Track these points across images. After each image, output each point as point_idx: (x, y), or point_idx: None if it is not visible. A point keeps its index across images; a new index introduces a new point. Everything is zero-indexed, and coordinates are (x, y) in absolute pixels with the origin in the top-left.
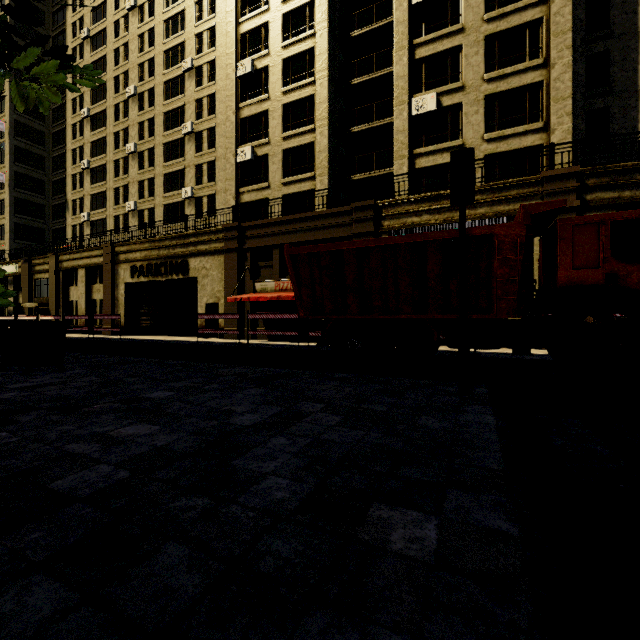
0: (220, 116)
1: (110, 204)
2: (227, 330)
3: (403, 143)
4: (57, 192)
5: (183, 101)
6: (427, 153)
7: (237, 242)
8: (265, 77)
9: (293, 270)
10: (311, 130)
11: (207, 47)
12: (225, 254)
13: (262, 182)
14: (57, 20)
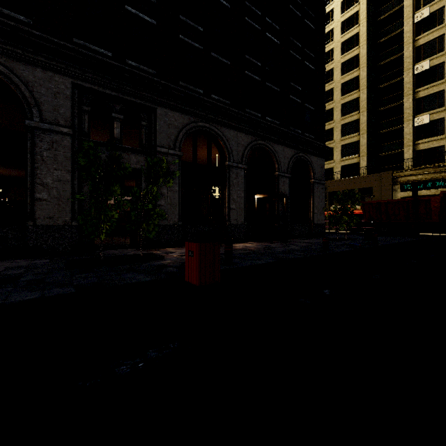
0: None
1: None
2: None
3: (409, 139)
4: None
5: None
6: (423, 143)
7: None
8: (331, 112)
9: (362, 208)
10: (357, 135)
11: None
12: None
13: (330, 160)
14: None
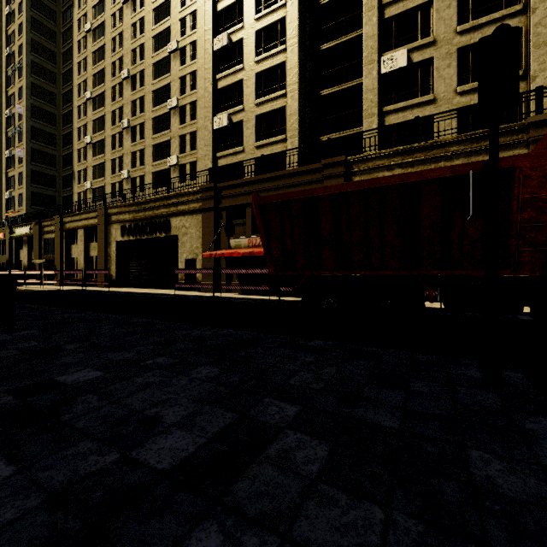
0: (201, 91)
1: (108, 173)
2: (202, 284)
3: (372, 101)
4: (66, 165)
5: (169, 79)
6: (397, 110)
7: (213, 202)
8: (240, 49)
9: (261, 221)
10: (282, 95)
11: (189, 30)
12: (202, 213)
13: (237, 146)
14: (66, 18)
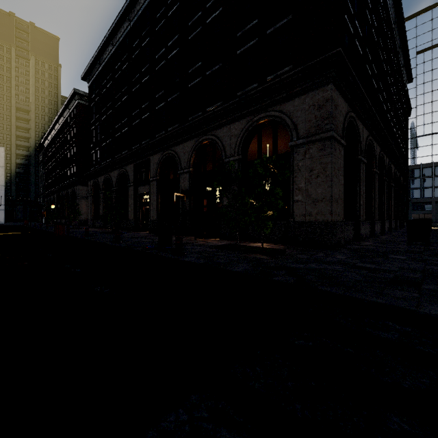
0: None
1: None
2: None
3: None
4: None
5: None
6: None
7: None
8: None
9: None
10: None
11: None
12: None
13: None
14: None
